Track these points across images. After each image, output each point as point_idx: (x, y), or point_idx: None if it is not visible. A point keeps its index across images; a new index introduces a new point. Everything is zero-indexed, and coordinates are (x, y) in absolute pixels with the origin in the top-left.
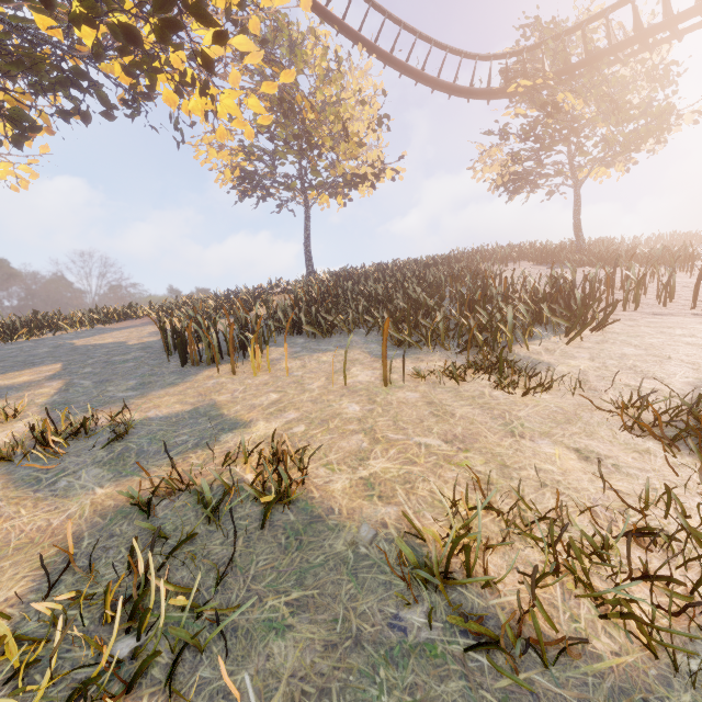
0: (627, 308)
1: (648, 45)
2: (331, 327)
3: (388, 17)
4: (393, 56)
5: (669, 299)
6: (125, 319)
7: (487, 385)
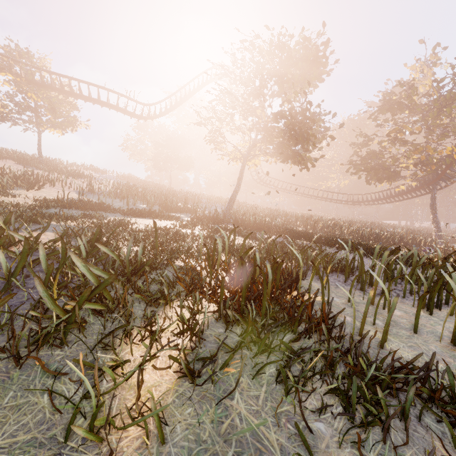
0: (51, 187)
1: (67, 94)
2: None
3: None
4: None
5: (65, 186)
6: None
7: None
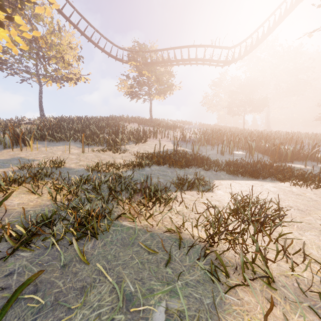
0: (154, 139)
1: (166, 65)
2: (60, 138)
3: (83, 18)
4: (85, 33)
5: (164, 137)
6: None
7: (111, 153)
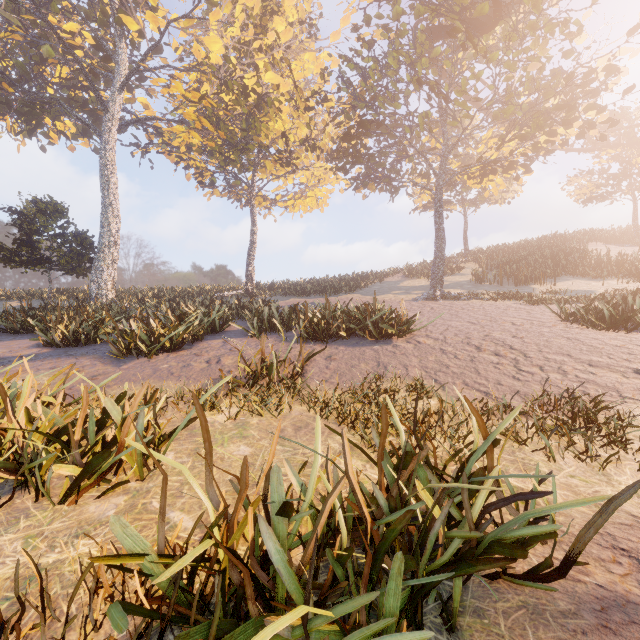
0: None
1: None
2: (553, 274)
3: None
4: None
5: None
6: (382, 278)
7: None
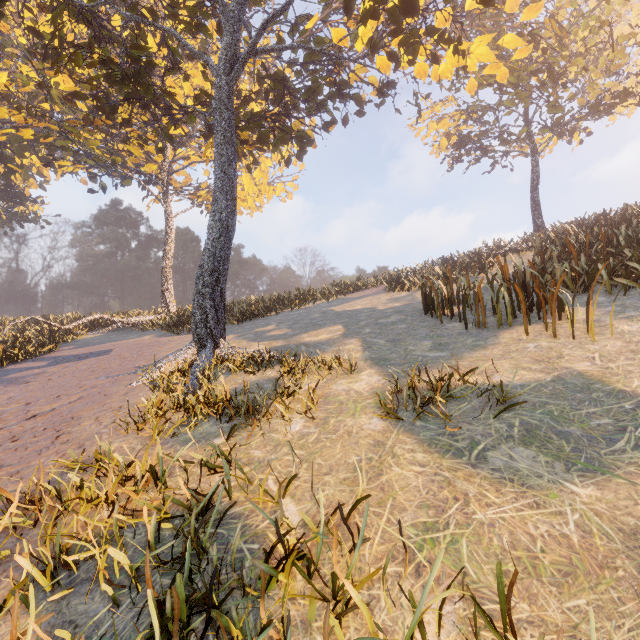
0: None
1: None
2: None
3: None
4: None
5: None
6: (357, 290)
7: None
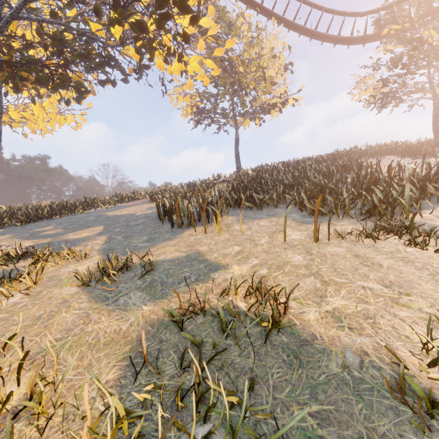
0: None
1: None
2: (262, 203)
3: None
4: (295, 23)
5: None
6: (131, 200)
7: (398, 243)
